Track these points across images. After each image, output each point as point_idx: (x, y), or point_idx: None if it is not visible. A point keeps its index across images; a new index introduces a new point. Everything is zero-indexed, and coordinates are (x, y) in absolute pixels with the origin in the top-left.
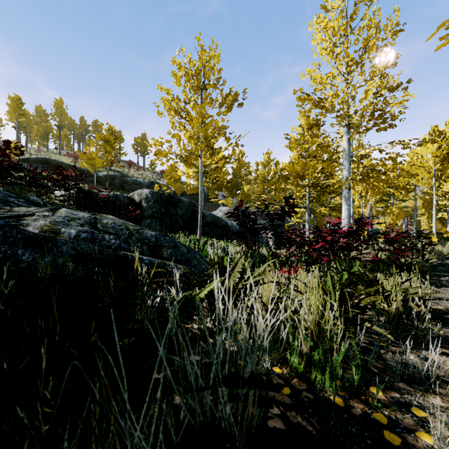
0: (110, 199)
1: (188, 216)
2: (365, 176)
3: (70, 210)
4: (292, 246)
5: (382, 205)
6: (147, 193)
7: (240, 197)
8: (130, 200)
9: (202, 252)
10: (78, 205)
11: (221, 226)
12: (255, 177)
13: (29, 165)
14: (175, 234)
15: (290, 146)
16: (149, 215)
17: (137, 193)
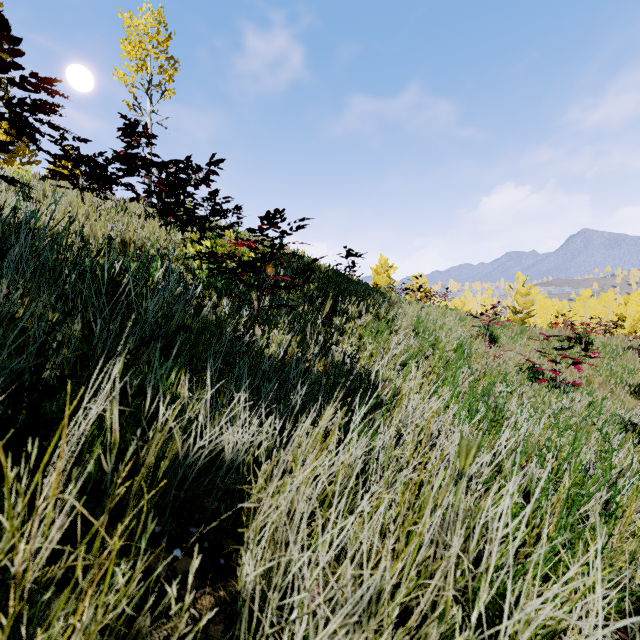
0: None
1: None
2: None
3: None
4: None
5: None
6: None
7: None
8: None
9: None
10: None
11: None
12: None
13: None
14: None
15: None
16: None
17: None
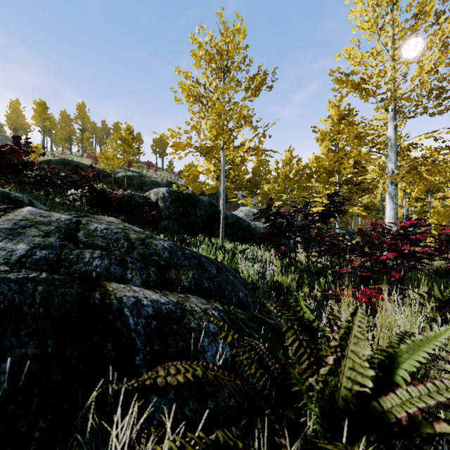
0: (124, 199)
1: (208, 217)
2: (413, 169)
3: (39, 209)
4: (336, 254)
5: (421, 204)
6: (164, 192)
7: (260, 197)
8: (146, 200)
9: (231, 265)
10: (91, 205)
11: (243, 228)
12: (275, 176)
13: (50, 166)
14: (194, 237)
15: (321, 138)
16: (166, 215)
17: (154, 193)
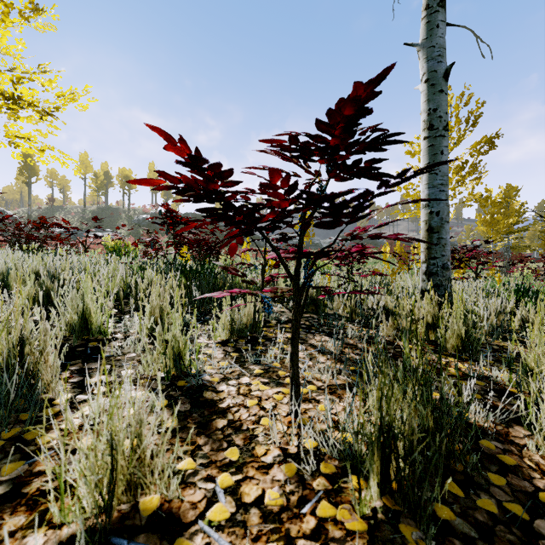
0: None
1: None
2: None
3: None
4: None
5: None
6: None
7: None
8: None
9: None
10: None
11: None
12: None
13: None
14: None
15: None
16: None
17: None
